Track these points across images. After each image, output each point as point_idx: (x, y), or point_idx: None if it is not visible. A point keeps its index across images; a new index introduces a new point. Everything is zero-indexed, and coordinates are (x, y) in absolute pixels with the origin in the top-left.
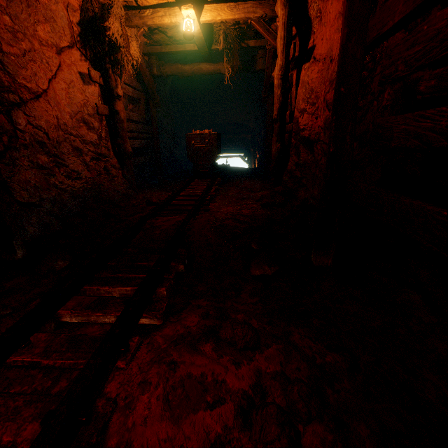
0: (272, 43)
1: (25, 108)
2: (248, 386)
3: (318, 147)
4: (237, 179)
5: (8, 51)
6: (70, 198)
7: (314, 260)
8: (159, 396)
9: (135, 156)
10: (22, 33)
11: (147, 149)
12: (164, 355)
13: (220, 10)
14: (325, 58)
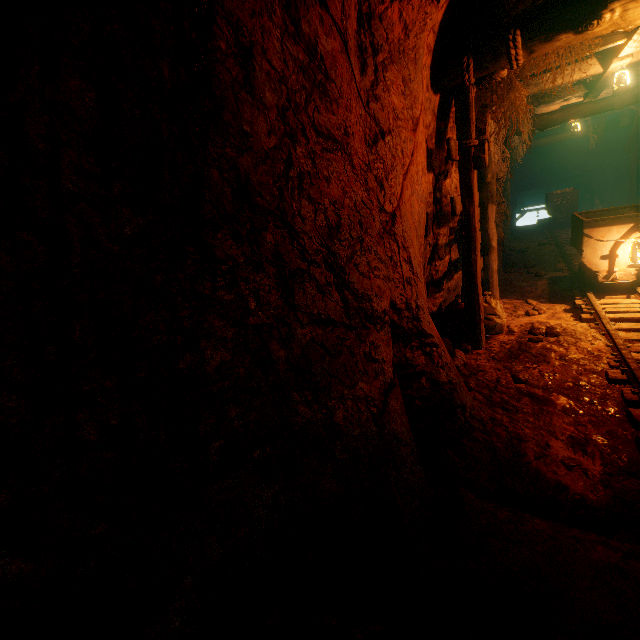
0: None
1: None
2: None
3: None
4: None
5: None
6: None
7: None
8: None
9: None
10: None
11: None
12: None
13: None
14: None
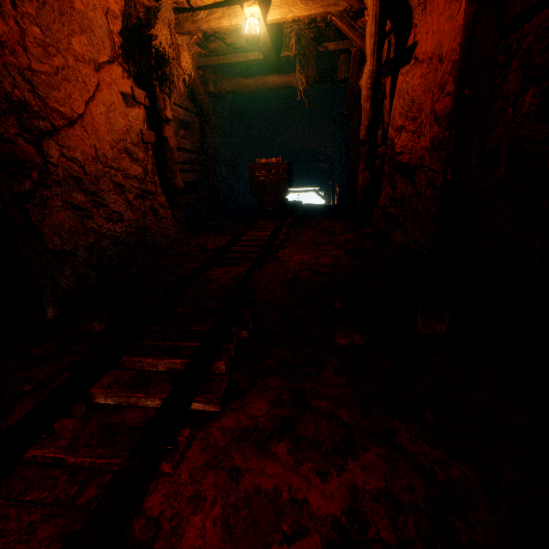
0: (359, 44)
1: (58, 137)
2: (339, 510)
3: (421, 175)
4: (312, 219)
5: (37, 69)
6: (110, 245)
7: (421, 326)
8: (217, 519)
9: (187, 193)
10: (55, 47)
11: (201, 184)
12: (222, 456)
13: (291, 5)
14: (432, 57)
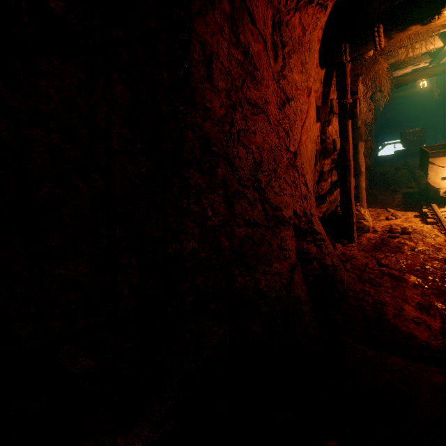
0: None
1: None
2: None
3: None
4: None
5: None
6: None
7: None
8: None
9: None
10: None
11: None
12: None
13: None
14: None
